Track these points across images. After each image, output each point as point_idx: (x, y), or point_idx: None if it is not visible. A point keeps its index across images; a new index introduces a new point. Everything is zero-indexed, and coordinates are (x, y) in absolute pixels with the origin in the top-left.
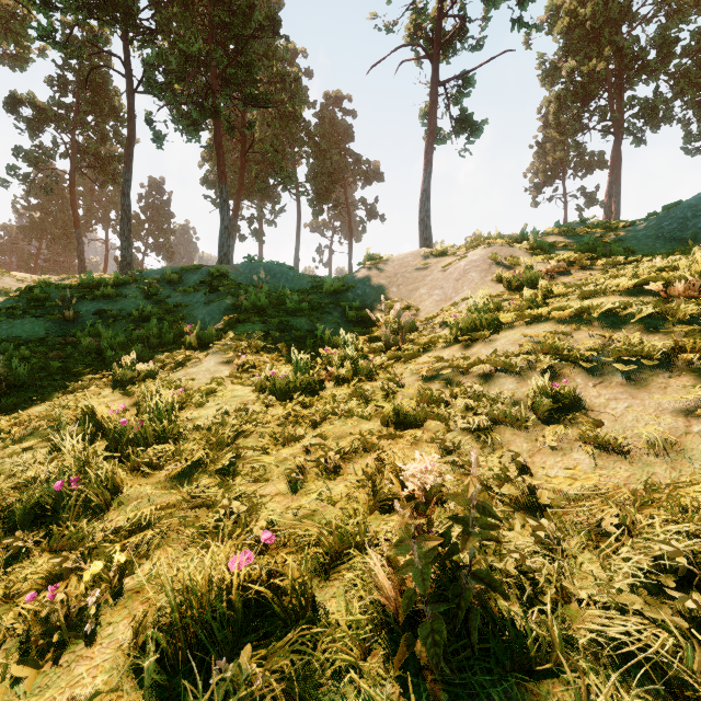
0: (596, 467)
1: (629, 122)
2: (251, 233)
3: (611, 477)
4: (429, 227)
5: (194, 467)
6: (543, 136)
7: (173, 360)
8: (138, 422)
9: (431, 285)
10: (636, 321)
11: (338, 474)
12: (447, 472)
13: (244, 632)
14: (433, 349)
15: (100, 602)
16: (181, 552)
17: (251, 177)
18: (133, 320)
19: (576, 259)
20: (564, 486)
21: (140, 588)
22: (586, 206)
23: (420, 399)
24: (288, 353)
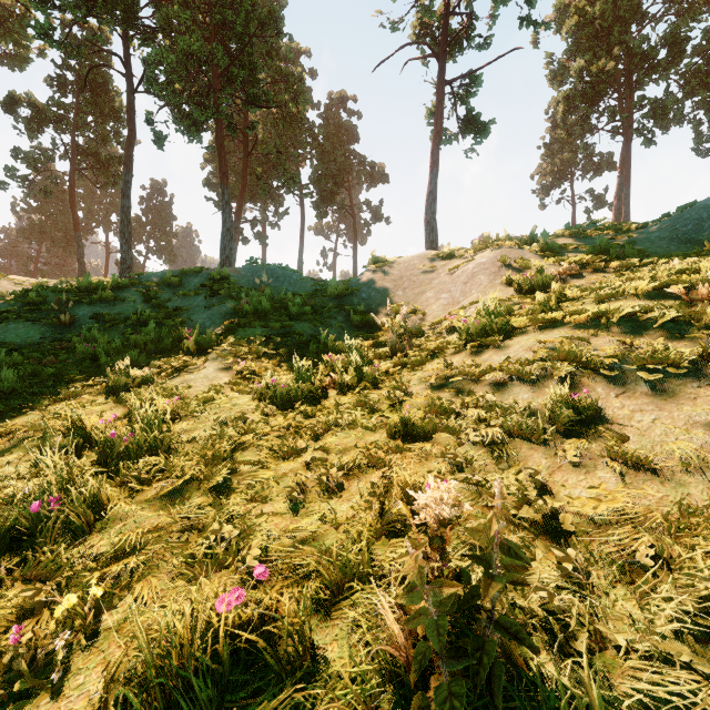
0: (624, 486)
1: (639, 122)
2: (254, 236)
3: (641, 498)
4: (436, 229)
5: (186, 483)
6: (551, 137)
7: (170, 367)
8: (128, 434)
9: (437, 288)
10: (658, 326)
11: (342, 493)
12: (460, 491)
13: (232, 687)
14: (441, 356)
15: (73, 644)
16: (166, 583)
17: (254, 179)
18: (131, 324)
19: (589, 261)
20: (590, 509)
21: (119, 627)
22: (595, 208)
23: (428, 409)
24: (290, 359)
